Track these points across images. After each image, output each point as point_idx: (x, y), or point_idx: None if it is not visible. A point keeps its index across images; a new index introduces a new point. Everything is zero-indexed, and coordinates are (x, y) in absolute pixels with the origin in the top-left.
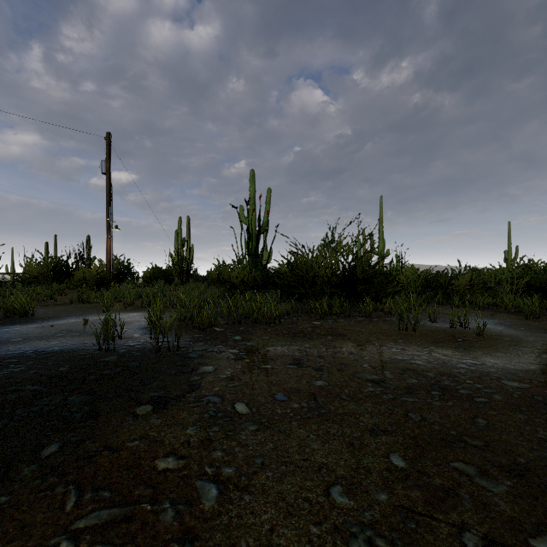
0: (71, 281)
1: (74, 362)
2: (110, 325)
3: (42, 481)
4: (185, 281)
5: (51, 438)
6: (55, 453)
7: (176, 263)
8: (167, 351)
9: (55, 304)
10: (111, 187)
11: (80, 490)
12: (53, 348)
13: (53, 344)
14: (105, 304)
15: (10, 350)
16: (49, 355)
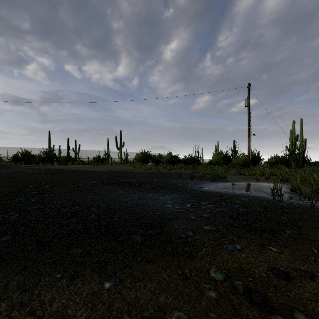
0: (230, 164)
1: (266, 202)
2: (278, 188)
3: (294, 240)
4: (301, 165)
5: (284, 228)
6: (291, 233)
7: (292, 153)
8: (317, 208)
9: (229, 175)
10: (250, 113)
11: (316, 249)
12: (249, 194)
13: (247, 193)
14: (257, 177)
15: (233, 192)
16: (251, 197)
